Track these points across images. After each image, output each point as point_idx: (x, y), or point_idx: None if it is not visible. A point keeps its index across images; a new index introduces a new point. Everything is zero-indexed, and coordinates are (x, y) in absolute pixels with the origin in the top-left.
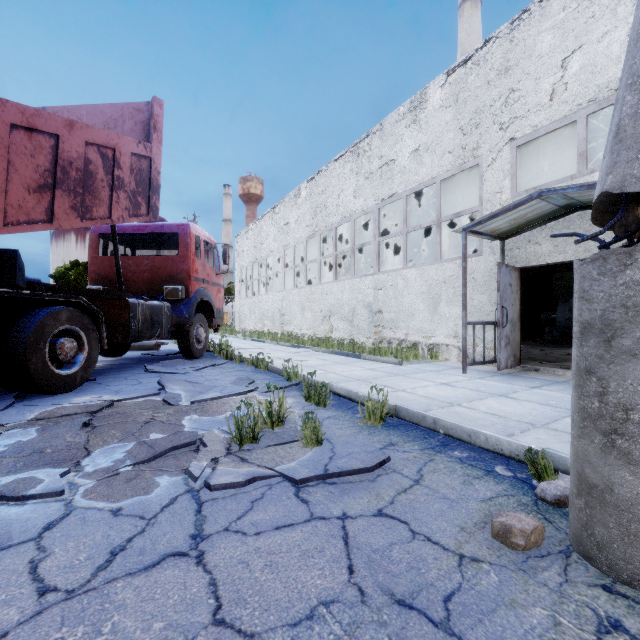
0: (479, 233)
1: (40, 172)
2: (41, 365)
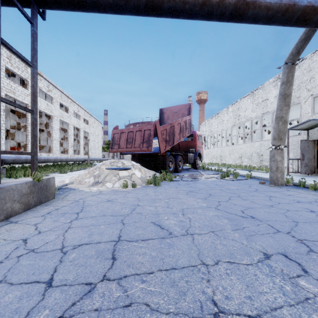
0: (295, 129)
1: (179, 131)
2: (178, 167)
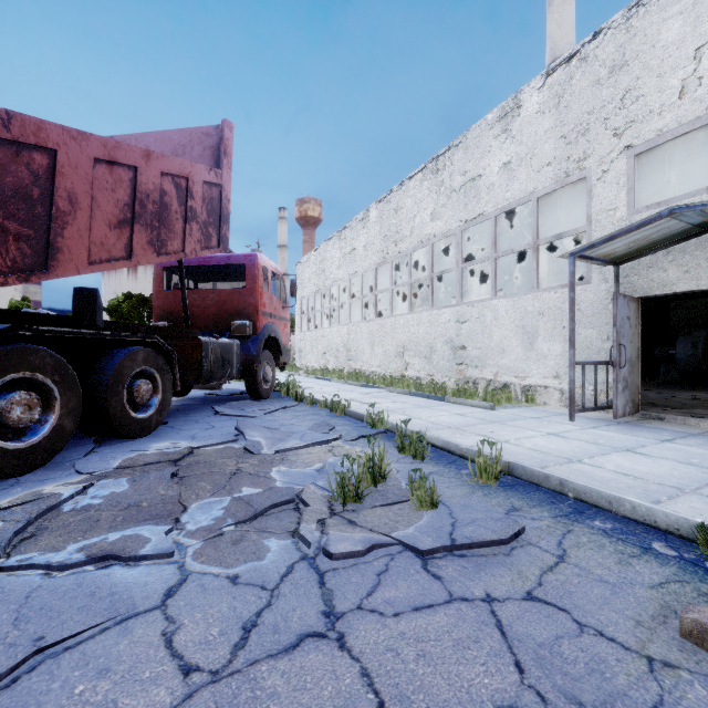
0: (589, 258)
1: (120, 207)
2: (120, 409)
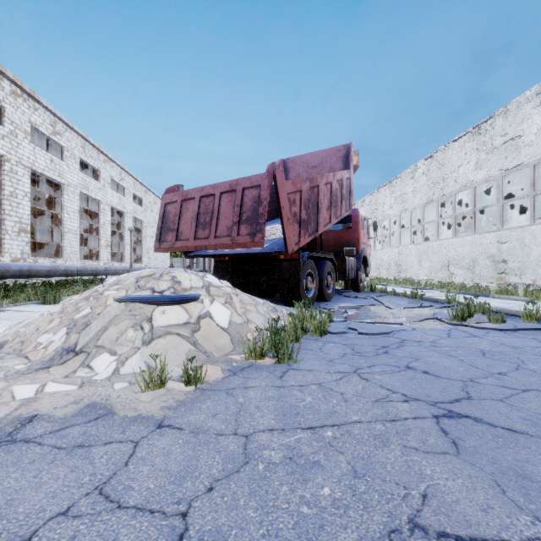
0: None
1: (328, 201)
2: (325, 287)
